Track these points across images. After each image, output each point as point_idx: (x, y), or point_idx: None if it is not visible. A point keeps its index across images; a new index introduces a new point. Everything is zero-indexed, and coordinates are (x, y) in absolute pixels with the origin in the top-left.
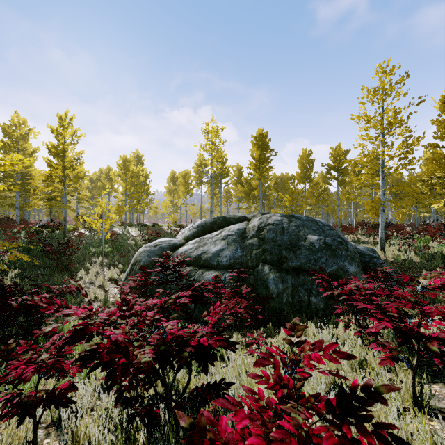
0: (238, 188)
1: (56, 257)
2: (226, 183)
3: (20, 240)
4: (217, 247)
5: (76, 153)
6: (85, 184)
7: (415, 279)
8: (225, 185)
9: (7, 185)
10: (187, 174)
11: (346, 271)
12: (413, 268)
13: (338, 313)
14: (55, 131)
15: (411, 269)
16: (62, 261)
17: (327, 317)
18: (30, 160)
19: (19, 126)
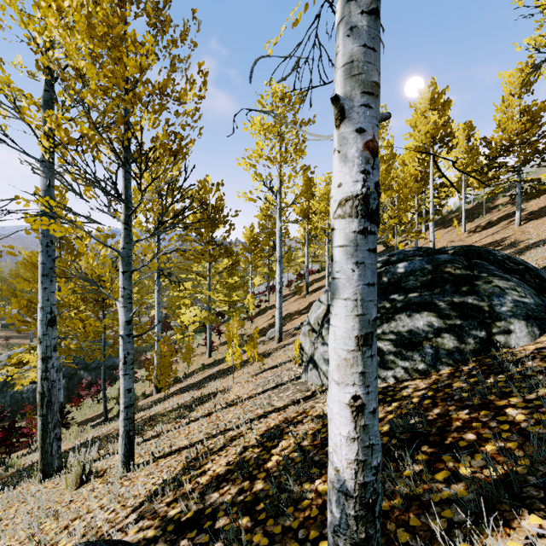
0: None
1: None
2: None
3: None
4: None
5: None
6: None
7: (141, 357)
8: None
9: None
10: None
11: (116, 362)
12: (141, 351)
13: (113, 380)
14: None
15: (140, 352)
16: None
17: (109, 383)
18: None
19: None
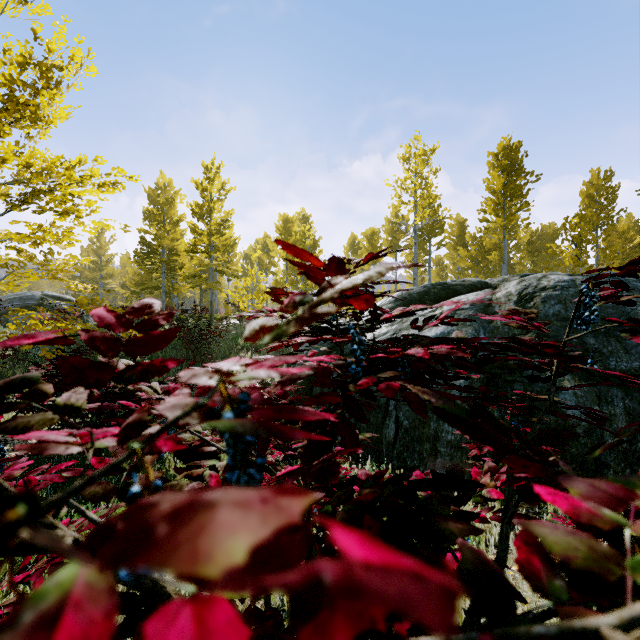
0: (460, 252)
1: (194, 347)
2: (438, 243)
3: (161, 328)
4: (437, 330)
5: (225, 213)
6: (238, 259)
7: None
8: (437, 248)
9: (152, 263)
10: (374, 233)
11: None
12: None
13: None
14: (199, 186)
15: None
16: (200, 353)
17: None
18: (175, 230)
19: (164, 190)
